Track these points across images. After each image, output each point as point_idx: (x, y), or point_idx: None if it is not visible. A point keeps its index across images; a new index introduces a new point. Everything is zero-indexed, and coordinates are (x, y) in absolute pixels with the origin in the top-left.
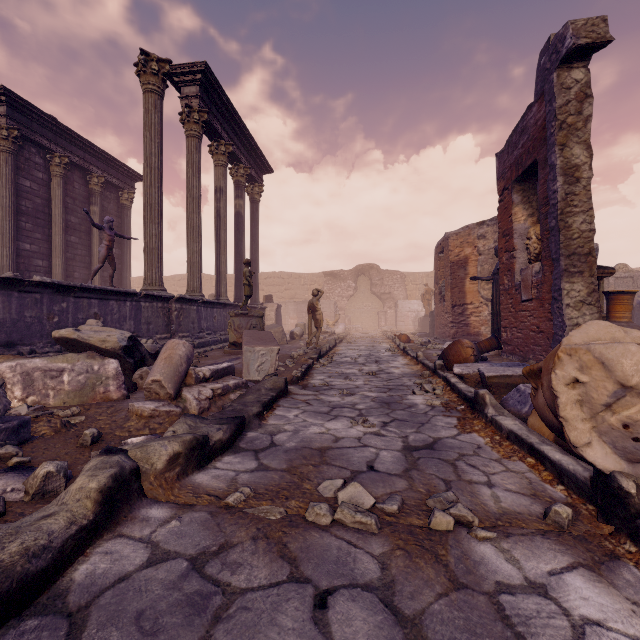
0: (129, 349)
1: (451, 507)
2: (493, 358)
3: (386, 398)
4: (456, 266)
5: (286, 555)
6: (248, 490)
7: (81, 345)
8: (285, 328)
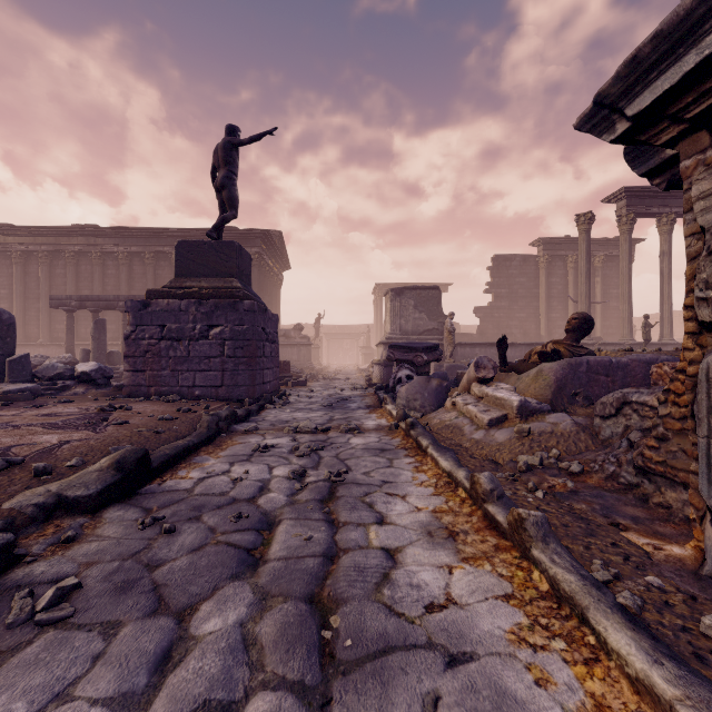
0: None
1: None
2: None
3: None
4: None
5: None
6: None
7: None
8: None
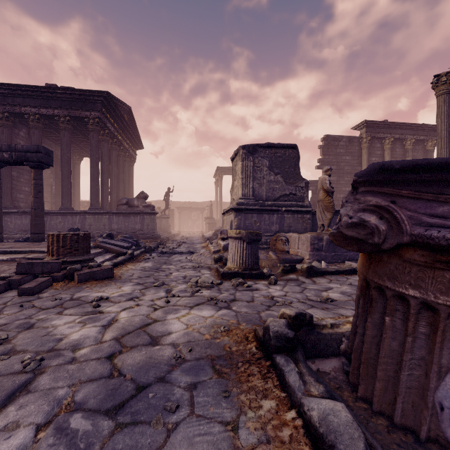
0: None
1: None
2: None
3: None
4: None
5: None
6: None
7: None
8: None
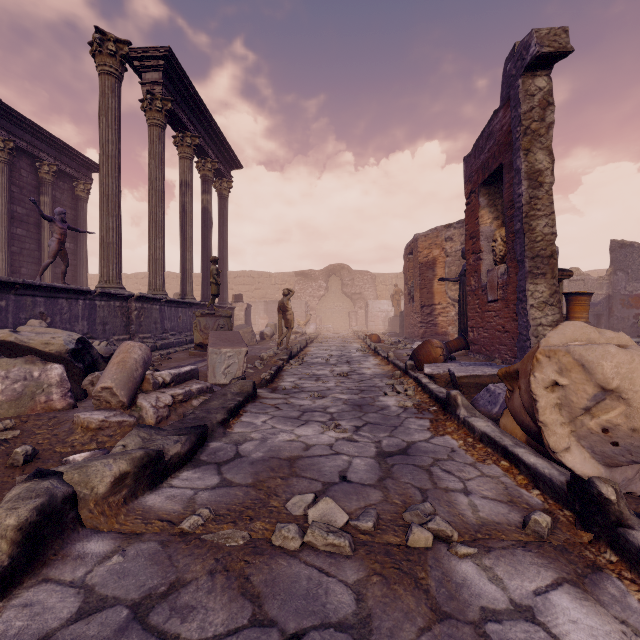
0: (78, 352)
1: (429, 521)
2: (461, 357)
3: (358, 400)
4: (425, 267)
5: (248, 591)
6: (207, 512)
7: (20, 348)
8: (255, 328)
